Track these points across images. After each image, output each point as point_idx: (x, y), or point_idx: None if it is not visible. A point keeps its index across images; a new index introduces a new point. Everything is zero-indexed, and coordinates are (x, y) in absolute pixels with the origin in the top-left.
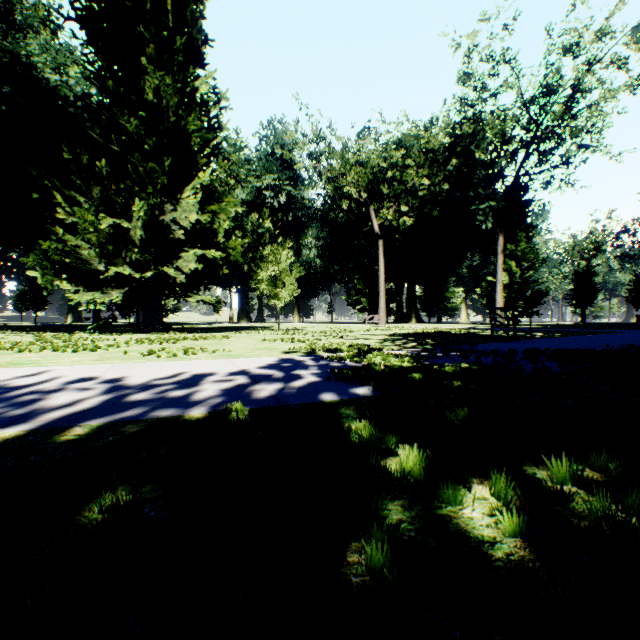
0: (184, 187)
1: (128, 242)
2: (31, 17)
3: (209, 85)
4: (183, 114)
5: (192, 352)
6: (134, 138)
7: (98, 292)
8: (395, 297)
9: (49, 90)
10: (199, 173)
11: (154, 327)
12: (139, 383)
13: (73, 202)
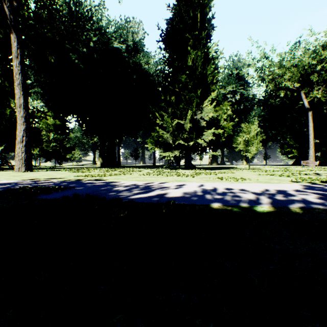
0: (203, 101)
1: (182, 130)
2: (142, 46)
3: (214, 49)
4: (205, 67)
5: (241, 179)
6: (183, 84)
7: (169, 152)
8: (320, 148)
9: (146, 72)
10: (208, 93)
11: (189, 167)
12: (259, 192)
13: (161, 116)
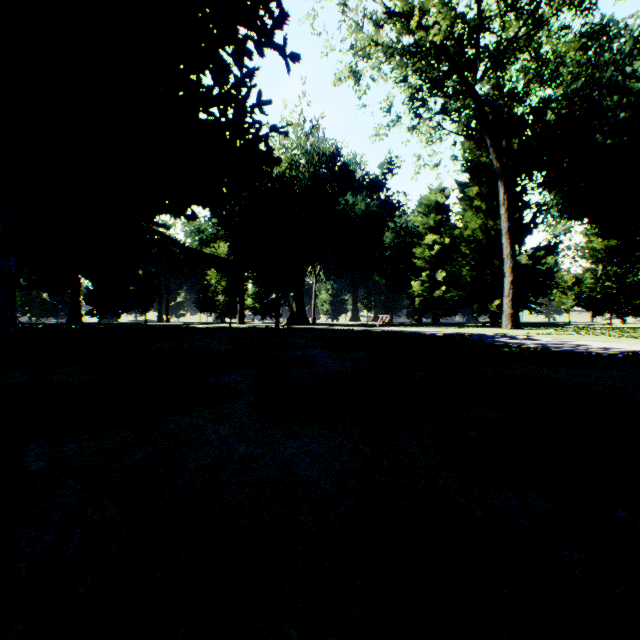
0: None
1: None
2: None
3: None
4: None
5: None
6: None
7: None
8: None
9: None
10: None
11: None
12: (581, 346)
13: None
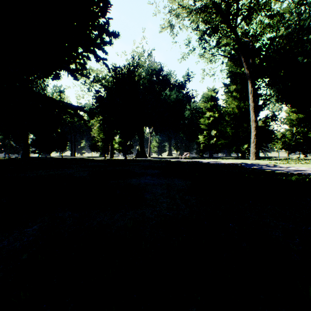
0: None
1: None
2: None
3: None
4: None
5: None
6: None
7: None
8: None
9: None
10: None
11: None
12: None
13: None
